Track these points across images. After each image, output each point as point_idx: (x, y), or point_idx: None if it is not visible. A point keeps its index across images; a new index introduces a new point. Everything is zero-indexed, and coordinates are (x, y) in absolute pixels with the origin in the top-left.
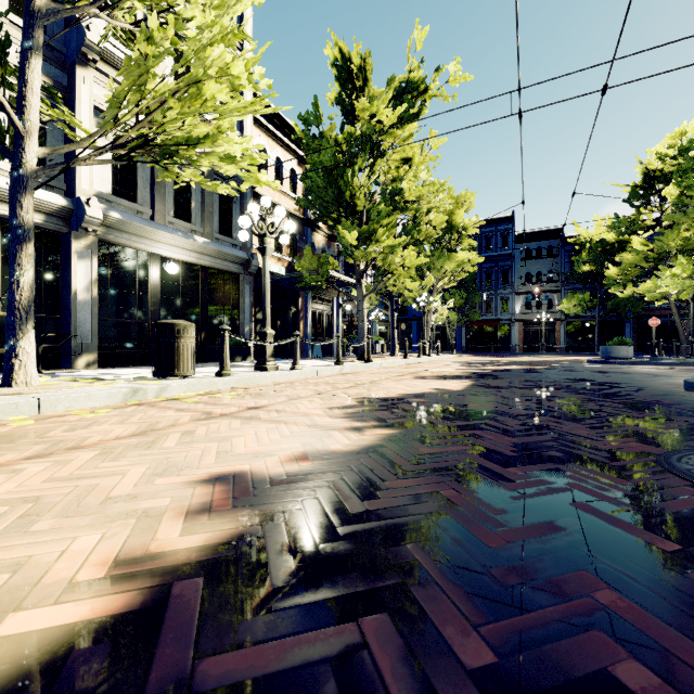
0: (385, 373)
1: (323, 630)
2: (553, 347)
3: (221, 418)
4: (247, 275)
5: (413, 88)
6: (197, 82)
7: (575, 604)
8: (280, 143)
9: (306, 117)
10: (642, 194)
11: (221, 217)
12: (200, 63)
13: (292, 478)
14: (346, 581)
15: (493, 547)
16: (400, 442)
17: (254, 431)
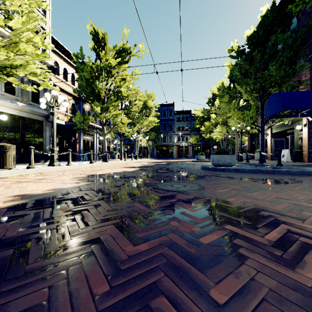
0: (110, 166)
1: (35, 210)
2: (188, 156)
3: (25, 182)
4: (48, 122)
5: (125, 51)
6: (16, 43)
7: (93, 204)
8: (66, 61)
9: (77, 55)
10: (212, 101)
11: (33, 94)
12: (16, 37)
13: (44, 194)
14: (46, 206)
15: (88, 199)
16: (89, 185)
17: (37, 185)
